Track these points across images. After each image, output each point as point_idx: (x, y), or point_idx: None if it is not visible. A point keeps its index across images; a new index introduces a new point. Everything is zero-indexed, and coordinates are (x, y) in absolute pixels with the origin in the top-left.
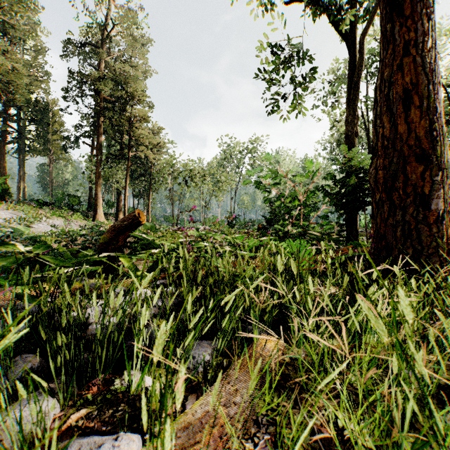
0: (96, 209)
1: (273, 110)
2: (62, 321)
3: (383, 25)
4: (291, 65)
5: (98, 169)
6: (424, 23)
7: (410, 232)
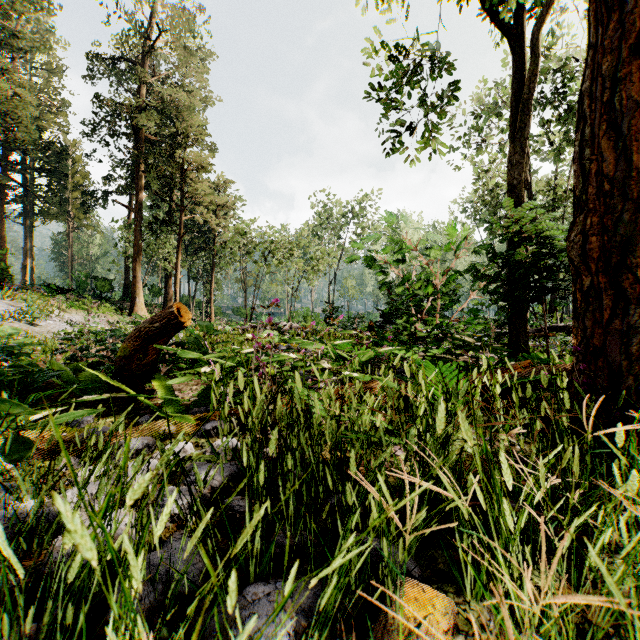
0: (134, 299)
1: (394, 150)
2: None
3: None
4: (422, 79)
5: (136, 241)
6: None
7: None
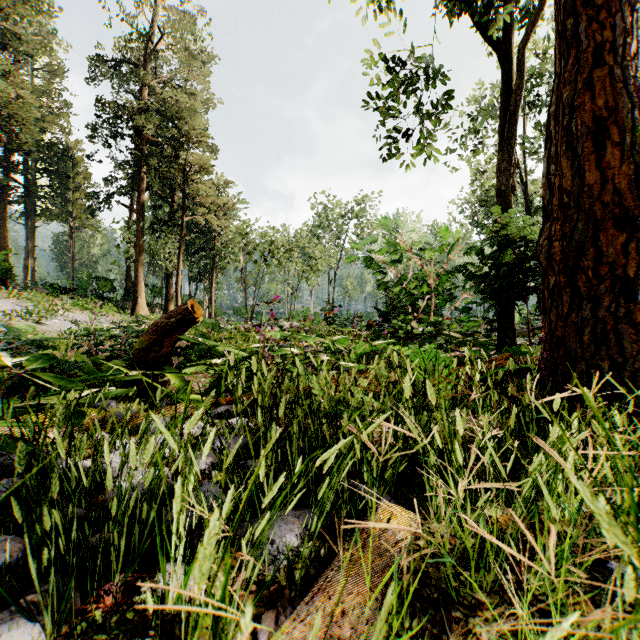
0: (136, 298)
1: (391, 155)
2: (54, 488)
3: (560, 22)
4: (417, 88)
5: (138, 241)
6: (625, 17)
7: (604, 335)
